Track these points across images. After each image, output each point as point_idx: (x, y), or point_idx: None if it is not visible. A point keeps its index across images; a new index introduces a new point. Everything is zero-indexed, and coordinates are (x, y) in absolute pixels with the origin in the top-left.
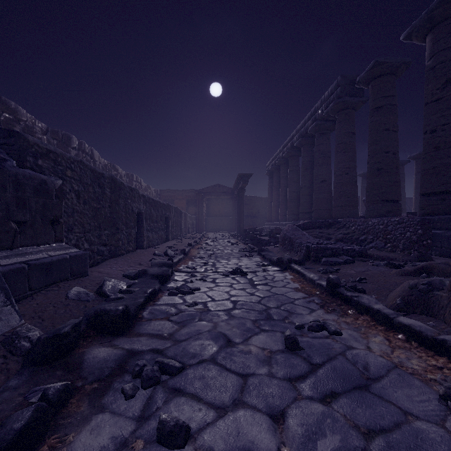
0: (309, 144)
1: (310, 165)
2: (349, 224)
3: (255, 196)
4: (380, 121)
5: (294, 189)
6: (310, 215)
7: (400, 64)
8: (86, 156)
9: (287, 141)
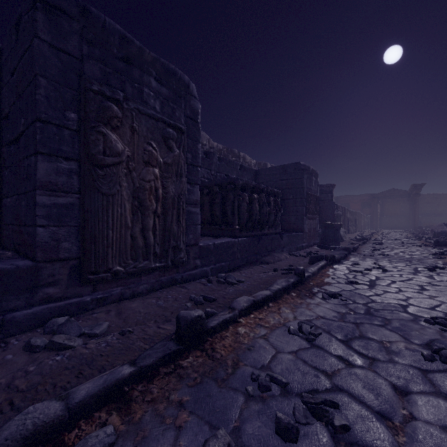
0: None
1: None
2: None
3: (441, 193)
4: None
5: None
6: None
7: None
8: None
9: None
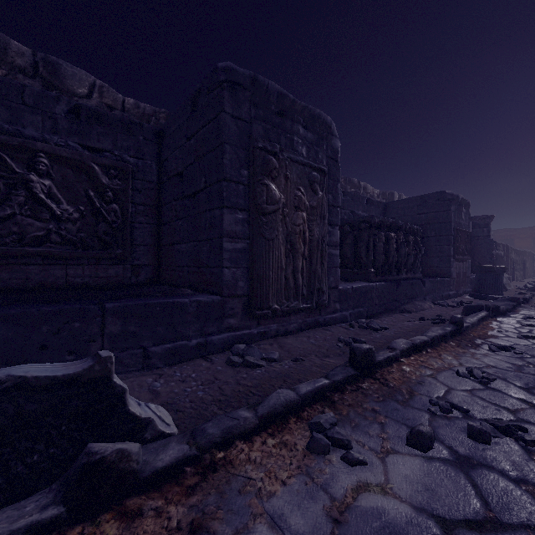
0: None
1: None
2: None
3: None
4: None
5: None
6: None
7: None
8: None
9: None
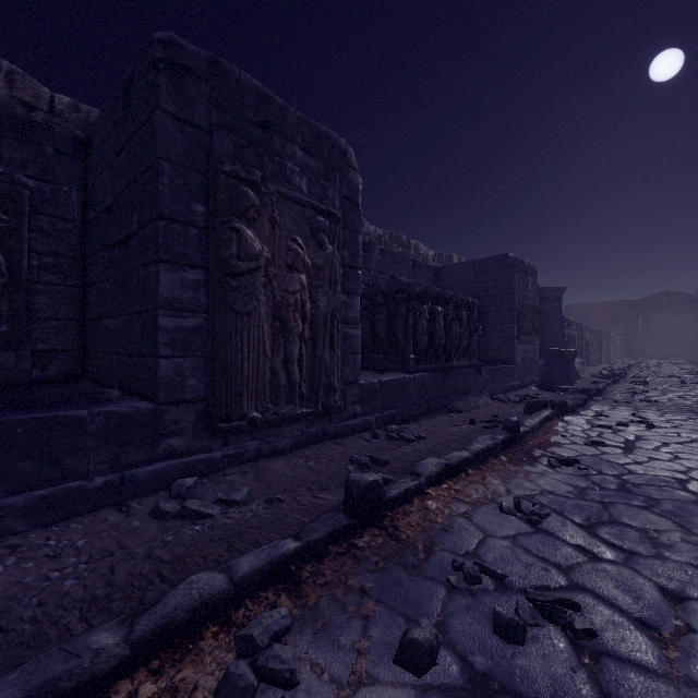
0: None
1: None
2: None
3: None
4: None
5: None
6: None
7: None
8: None
9: None
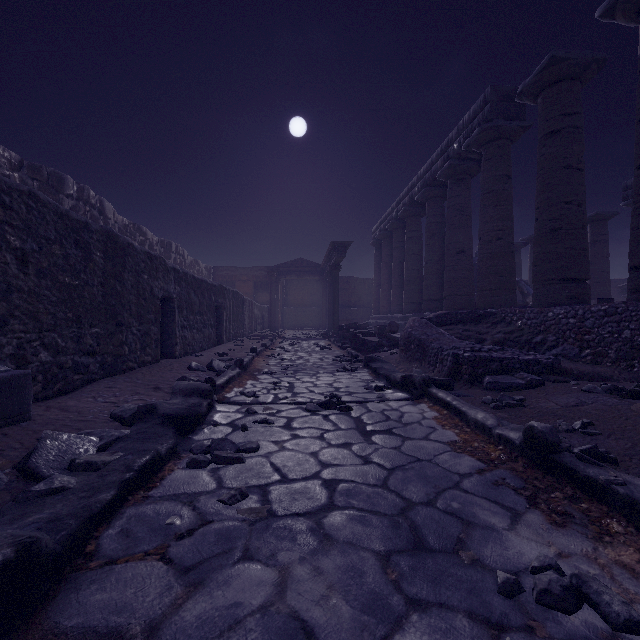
0: (437, 196)
1: (439, 228)
2: (511, 317)
3: (355, 277)
4: (556, 153)
5: (415, 266)
6: (439, 305)
7: (590, 62)
8: (91, 210)
9: (404, 193)
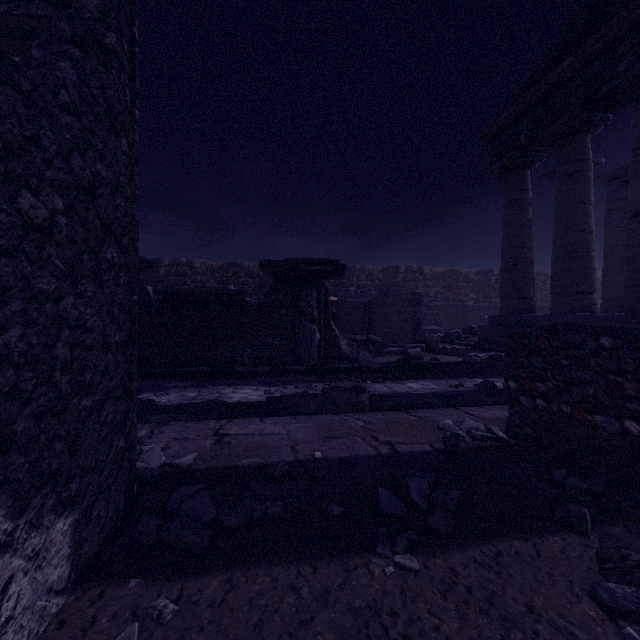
0: None
1: None
2: None
3: None
4: None
5: None
6: None
7: None
8: None
9: None
